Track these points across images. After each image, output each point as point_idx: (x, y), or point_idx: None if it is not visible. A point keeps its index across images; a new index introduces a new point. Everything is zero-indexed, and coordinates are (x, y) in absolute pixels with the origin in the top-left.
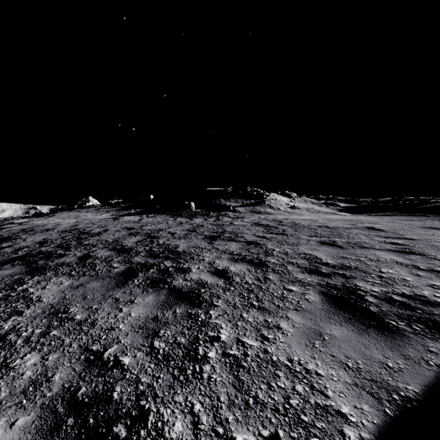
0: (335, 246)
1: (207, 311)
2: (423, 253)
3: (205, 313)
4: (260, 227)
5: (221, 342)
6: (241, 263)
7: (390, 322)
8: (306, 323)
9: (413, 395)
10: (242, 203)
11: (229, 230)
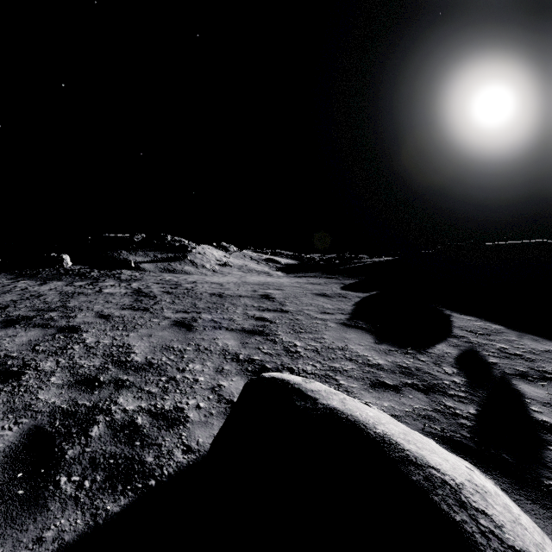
0: (185, 328)
1: None
2: (271, 332)
3: None
4: (132, 297)
5: None
6: None
7: (60, 479)
8: None
9: None
10: (154, 257)
11: (72, 305)
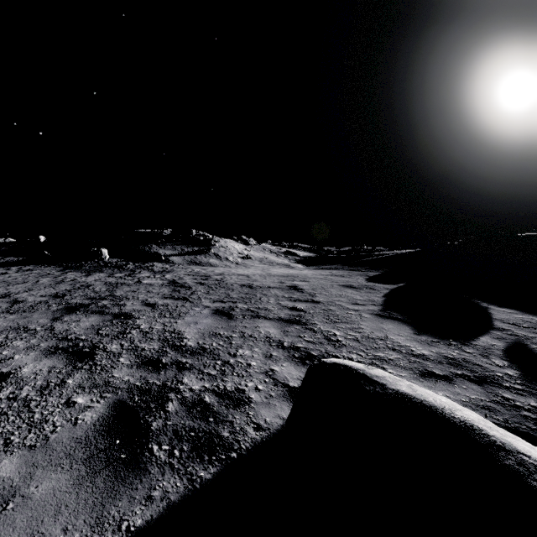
0: (225, 316)
1: None
2: (308, 321)
3: None
4: (170, 287)
5: None
6: (56, 357)
7: (152, 447)
8: (14, 476)
9: None
10: (181, 250)
11: (119, 294)
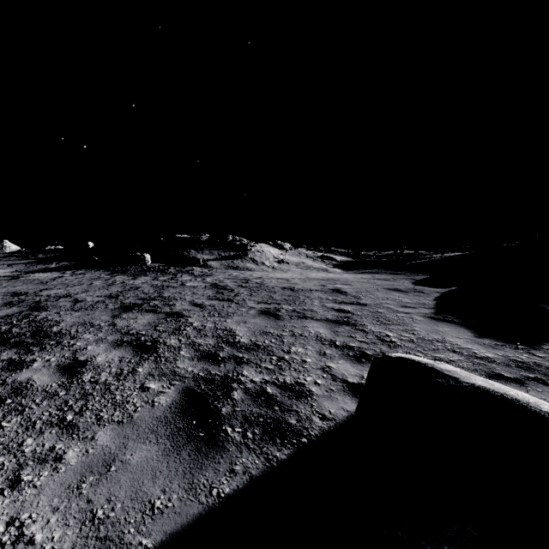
0: (272, 316)
1: None
2: (357, 323)
3: None
4: (213, 289)
5: None
6: (123, 348)
7: (226, 429)
8: (111, 445)
9: None
10: (218, 255)
11: (166, 295)
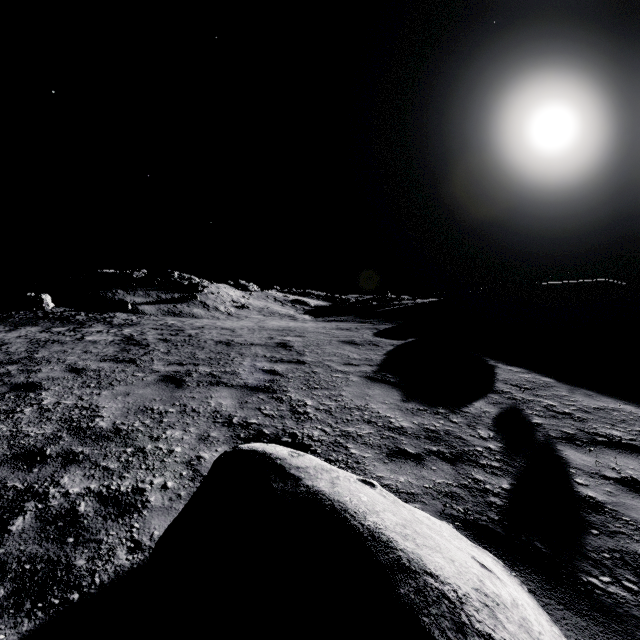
0: (174, 384)
1: None
2: (279, 388)
3: None
4: (119, 346)
5: None
6: None
7: None
8: None
9: None
10: (157, 297)
11: (40, 356)
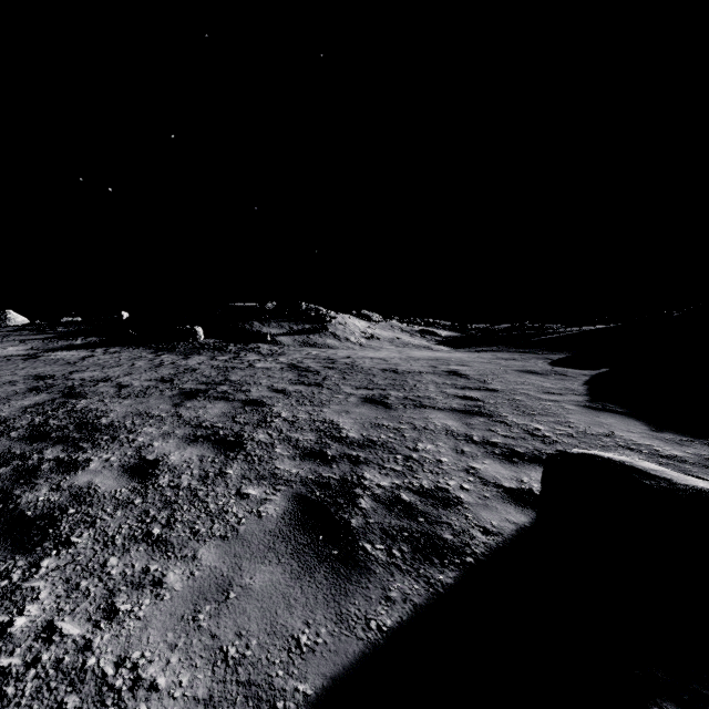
0: (380, 405)
1: (39, 560)
2: (493, 413)
3: (28, 567)
4: (293, 372)
5: (4, 637)
6: (200, 445)
7: (364, 545)
8: (220, 566)
9: (297, 705)
10: (289, 329)
11: (235, 379)
